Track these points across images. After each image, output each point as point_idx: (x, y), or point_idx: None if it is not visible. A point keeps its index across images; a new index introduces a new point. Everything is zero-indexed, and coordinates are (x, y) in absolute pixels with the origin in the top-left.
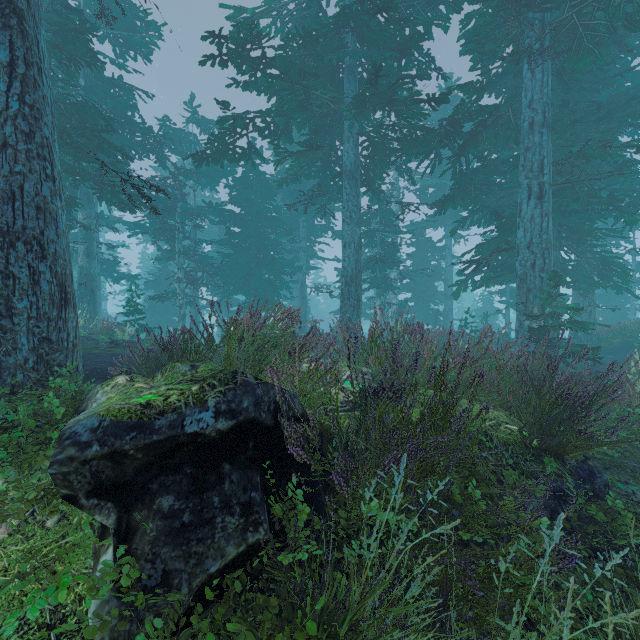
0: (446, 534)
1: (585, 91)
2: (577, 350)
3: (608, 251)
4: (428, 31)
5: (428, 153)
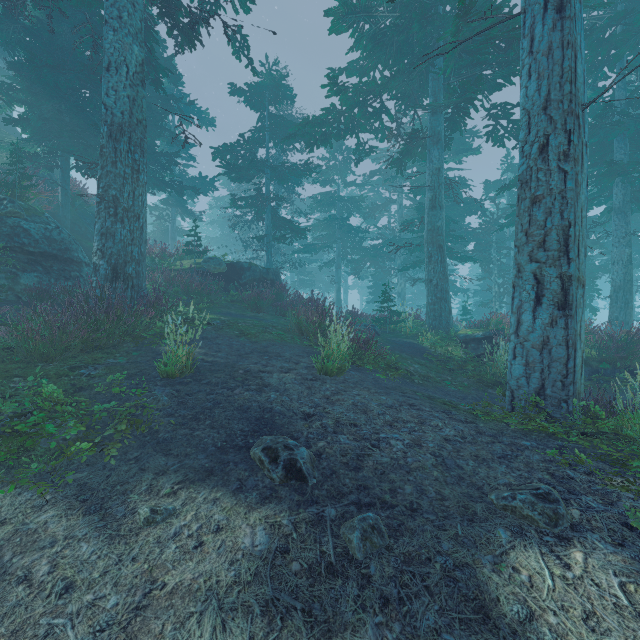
0: None
1: None
2: None
3: None
4: None
5: None
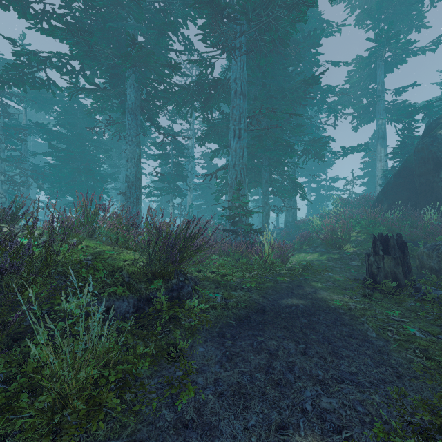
0: (7, 321)
1: (281, 80)
2: (250, 227)
3: (291, 174)
4: (185, 23)
5: (185, 103)
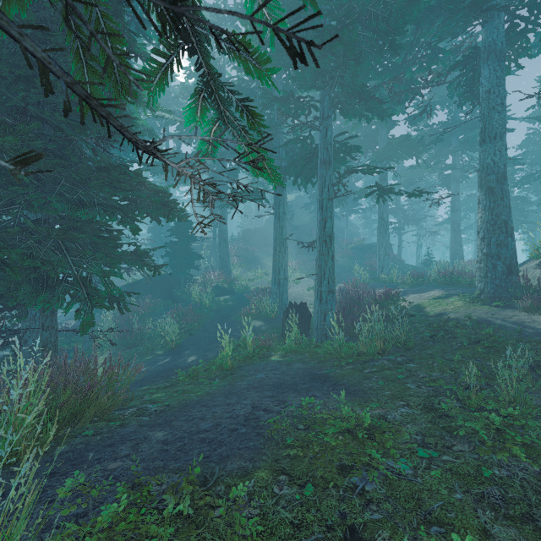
0: None
1: None
2: None
3: None
4: None
5: None
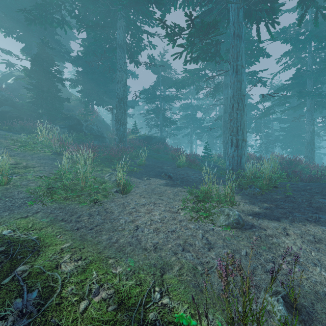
0: None
1: None
2: None
3: None
4: None
5: None
